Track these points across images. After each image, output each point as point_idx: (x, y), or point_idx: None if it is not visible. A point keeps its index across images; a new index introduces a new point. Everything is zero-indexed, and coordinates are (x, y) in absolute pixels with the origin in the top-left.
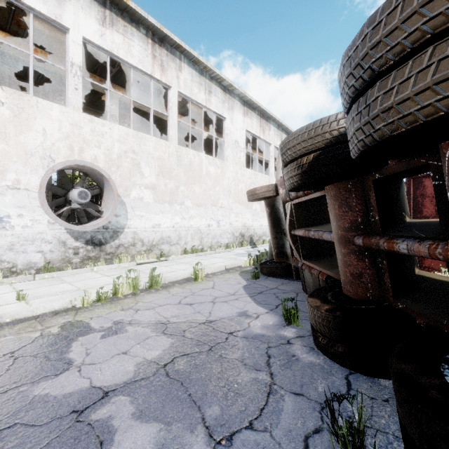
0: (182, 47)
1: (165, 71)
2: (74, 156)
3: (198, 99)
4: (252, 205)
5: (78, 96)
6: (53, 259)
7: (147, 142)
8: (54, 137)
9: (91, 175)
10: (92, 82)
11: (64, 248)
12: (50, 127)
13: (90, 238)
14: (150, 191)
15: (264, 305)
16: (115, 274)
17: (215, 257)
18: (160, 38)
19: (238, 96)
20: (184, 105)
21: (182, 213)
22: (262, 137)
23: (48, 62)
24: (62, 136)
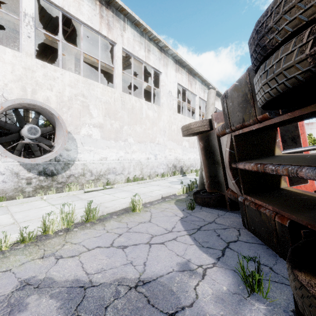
0: (126, 10)
1: (111, 30)
2: (27, 96)
3: (139, 56)
4: (182, 143)
5: (30, 43)
6: (6, 189)
7: (95, 87)
8: (7, 78)
9: (44, 114)
10: (45, 33)
11: (17, 178)
12: (3, 69)
13: (43, 170)
14: (98, 130)
15: (207, 250)
16: (60, 203)
17: (153, 184)
18: (106, 2)
19: (171, 56)
20: (129, 64)
21: (125, 148)
22: (189, 90)
23: (2, 10)
24: (14, 78)
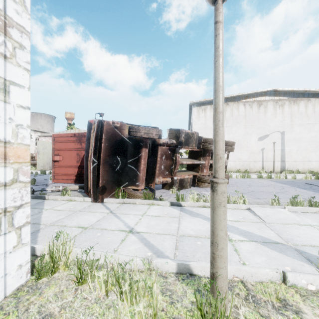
0: None
1: None
2: None
3: None
4: None
5: None
6: None
7: None
8: None
9: None
10: None
11: None
12: None
13: None
14: None
15: None
16: None
17: None
18: None
19: (33, 129)
20: None
21: None
22: None
23: None
24: None
